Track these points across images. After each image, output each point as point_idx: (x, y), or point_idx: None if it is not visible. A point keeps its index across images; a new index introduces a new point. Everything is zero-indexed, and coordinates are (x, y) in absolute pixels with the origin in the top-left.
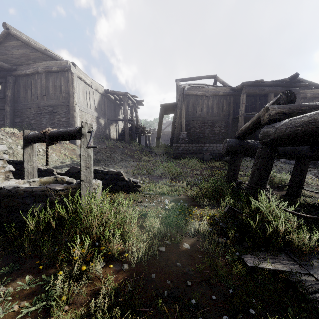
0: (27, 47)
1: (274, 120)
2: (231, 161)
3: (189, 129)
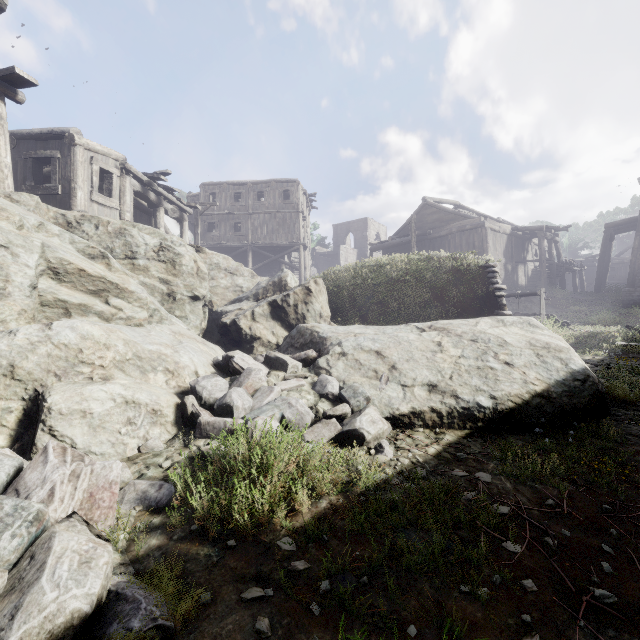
0: (441, 212)
1: None
2: None
3: None
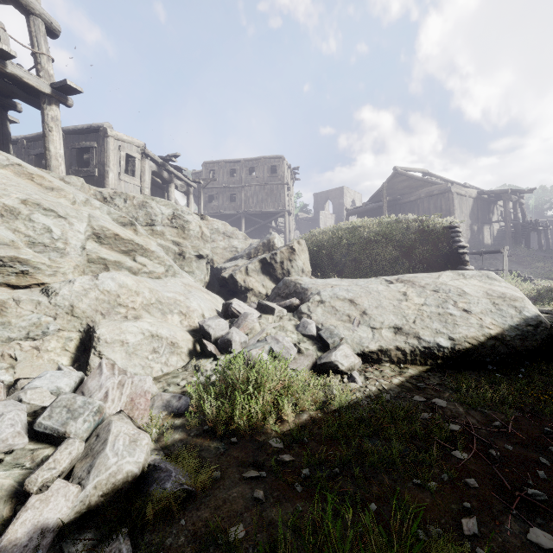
0: (410, 180)
1: None
2: None
3: None
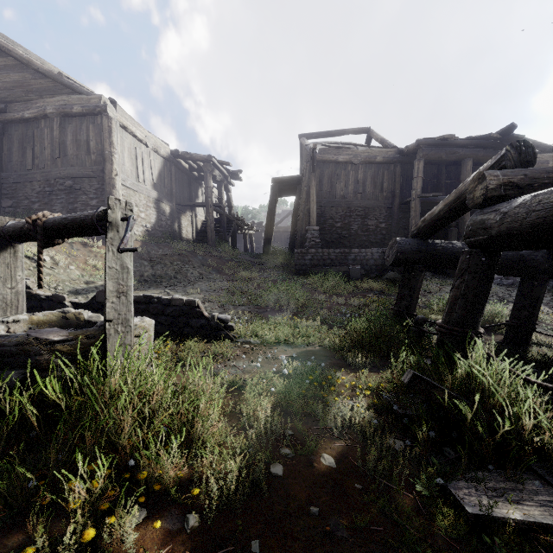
0: (26, 69)
1: (496, 200)
2: (404, 280)
3: (322, 223)
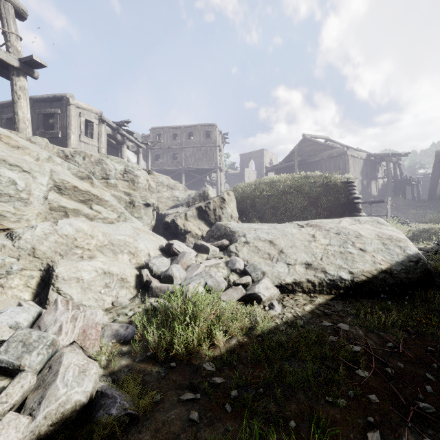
0: (315, 144)
1: None
2: None
3: None
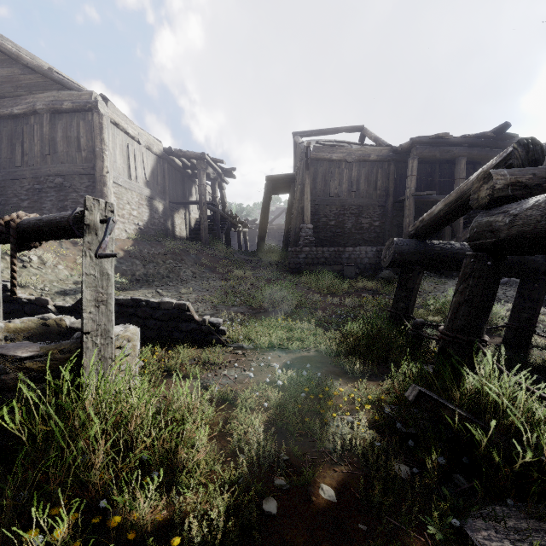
0: (15, 64)
1: (503, 200)
2: (401, 281)
3: (316, 221)
